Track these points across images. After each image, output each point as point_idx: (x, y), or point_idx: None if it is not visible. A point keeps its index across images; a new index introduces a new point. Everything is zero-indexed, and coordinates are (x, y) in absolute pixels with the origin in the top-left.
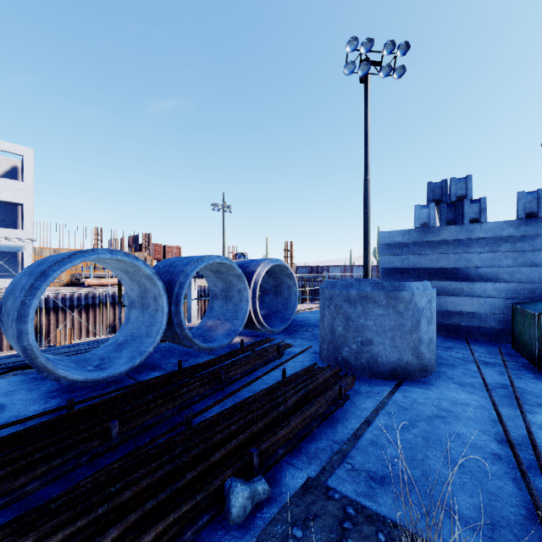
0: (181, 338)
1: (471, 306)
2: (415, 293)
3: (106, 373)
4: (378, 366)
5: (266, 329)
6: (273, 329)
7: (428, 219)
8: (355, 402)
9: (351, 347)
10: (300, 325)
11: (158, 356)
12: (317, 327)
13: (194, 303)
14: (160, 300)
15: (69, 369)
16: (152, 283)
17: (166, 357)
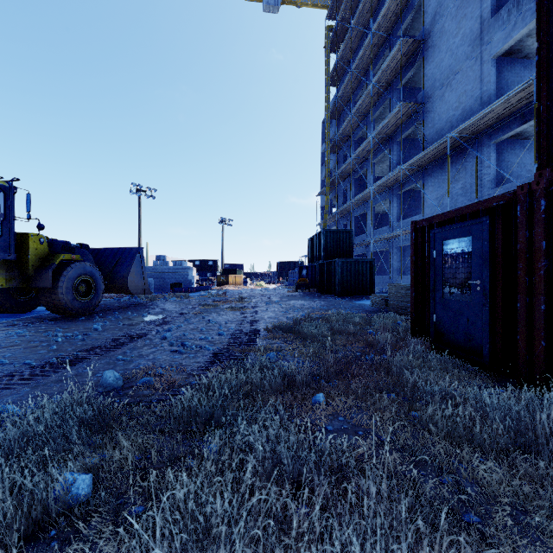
0: None
1: (165, 285)
2: (149, 280)
3: None
4: None
5: None
6: None
7: (156, 264)
8: None
9: None
10: None
11: None
12: None
13: None
14: None
15: None
16: None
17: None
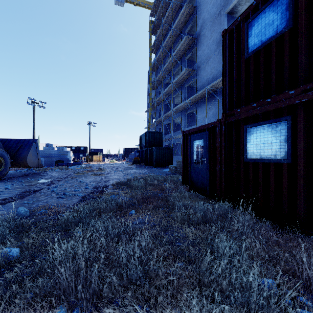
0: None
1: (52, 161)
2: (41, 159)
3: None
4: None
5: None
6: None
7: (46, 149)
8: None
9: None
10: None
11: None
12: None
13: None
14: None
15: None
16: None
17: None
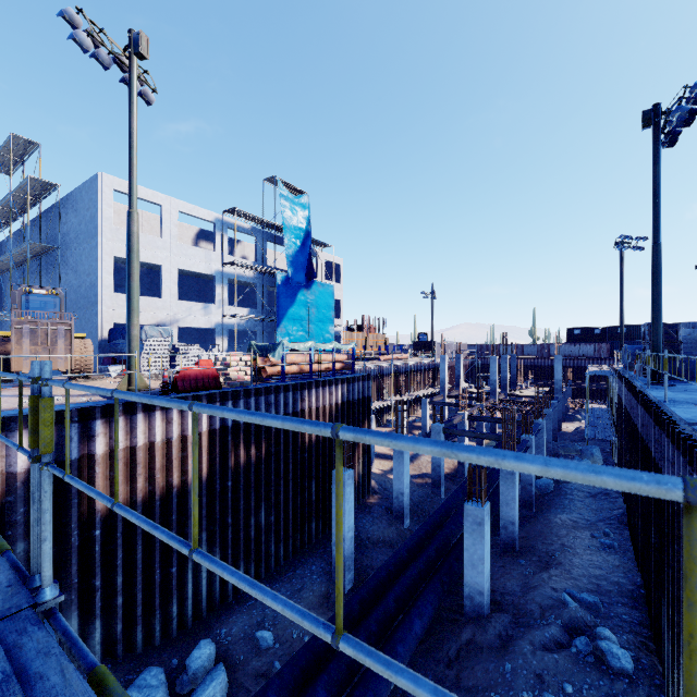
0: None
1: None
2: None
3: None
4: None
5: None
6: None
7: (690, 334)
8: None
9: None
10: None
11: None
12: None
13: (461, 372)
14: None
15: None
16: None
17: None
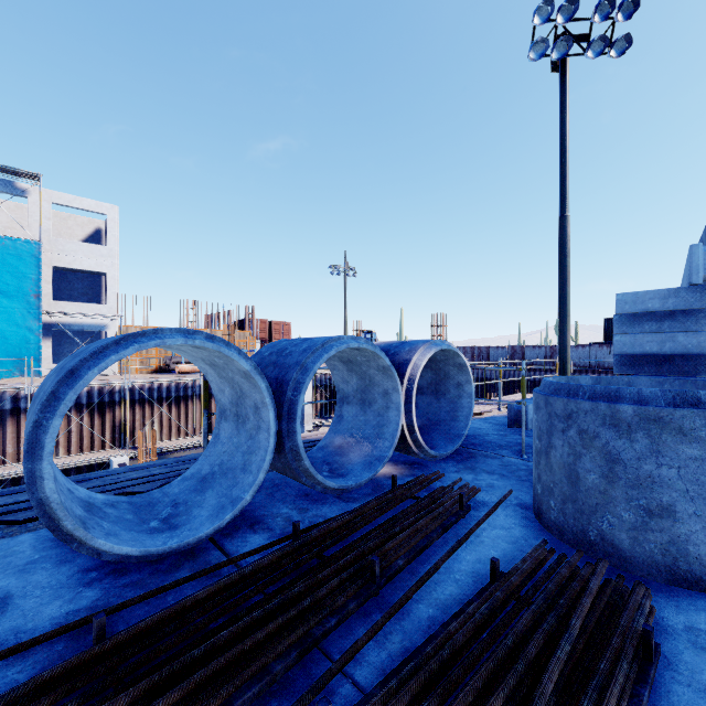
0: (297, 473)
1: None
2: None
3: (176, 537)
4: (688, 562)
5: (426, 454)
6: (438, 453)
7: None
8: (676, 665)
9: (622, 517)
10: (475, 444)
11: (261, 499)
12: (504, 449)
13: (308, 397)
14: (264, 411)
15: (120, 530)
16: (250, 384)
17: (273, 502)
